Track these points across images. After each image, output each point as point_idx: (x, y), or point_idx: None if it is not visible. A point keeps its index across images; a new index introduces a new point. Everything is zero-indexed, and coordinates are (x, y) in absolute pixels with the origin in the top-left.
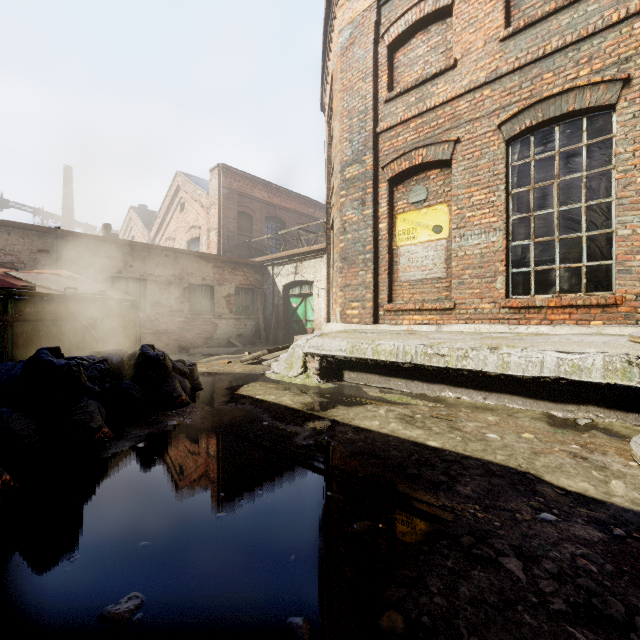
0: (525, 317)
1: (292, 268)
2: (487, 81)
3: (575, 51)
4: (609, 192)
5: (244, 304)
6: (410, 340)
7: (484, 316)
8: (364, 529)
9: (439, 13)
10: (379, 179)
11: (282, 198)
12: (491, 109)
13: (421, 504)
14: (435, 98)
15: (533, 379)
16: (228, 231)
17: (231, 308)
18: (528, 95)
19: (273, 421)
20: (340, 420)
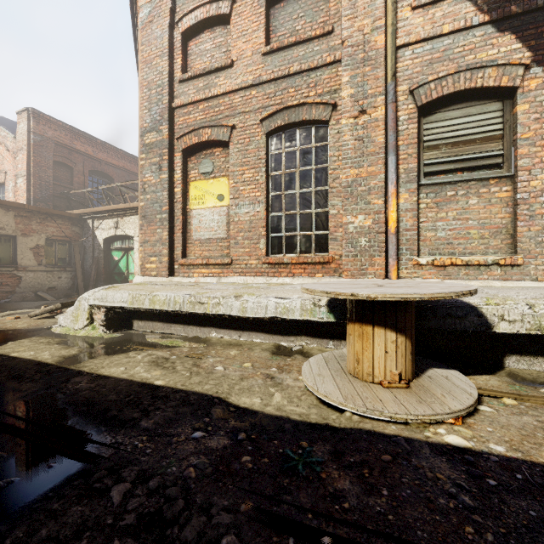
0: (278, 271)
1: (113, 223)
2: (253, 84)
3: (307, 77)
4: (327, 182)
5: (58, 256)
6: (183, 291)
7: (252, 270)
8: (0, 488)
9: (221, 18)
10: (175, 148)
11: (109, 154)
12: (256, 107)
13: (94, 445)
14: (218, 88)
15: (270, 319)
16: (41, 180)
17: (40, 260)
18: (280, 102)
19: (7, 380)
20: (87, 370)
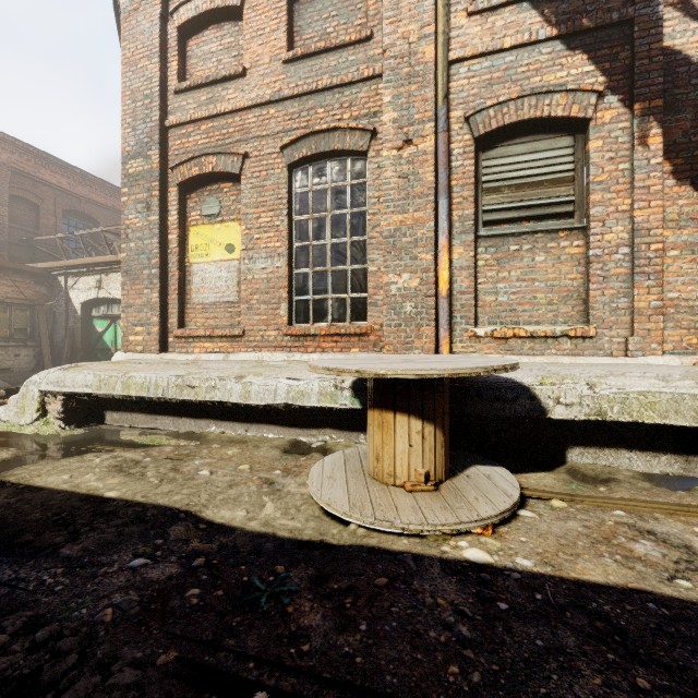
0: (304, 345)
1: (94, 281)
2: (272, 100)
3: (340, 94)
4: (365, 231)
5: (15, 326)
6: (170, 371)
7: (270, 344)
8: None
9: (231, 12)
10: (169, 182)
11: (92, 189)
12: (276, 130)
13: None
14: (226, 103)
15: (286, 407)
16: None
17: None
18: (306, 125)
19: None
20: (14, 480)
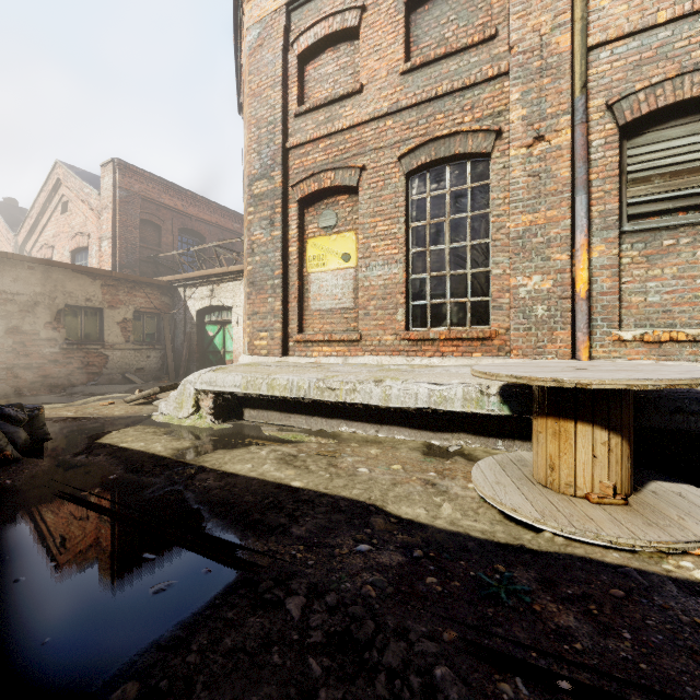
0: (422, 349)
1: (208, 291)
2: (389, 112)
3: (461, 97)
4: (487, 234)
5: (147, 332)
6: (307, 374)
7: (387, 348)
8: (161, 591)
9: (347, 33)
10: (289, 199)
11: (200, 208)
12: (393, 141)
13: (246, 552)
14: (343, 120)
15: (417, 410)
16: (127, 242)
17: (128, 336)
18: (424, 132)
19: (125, 473)
20: (209, 466)
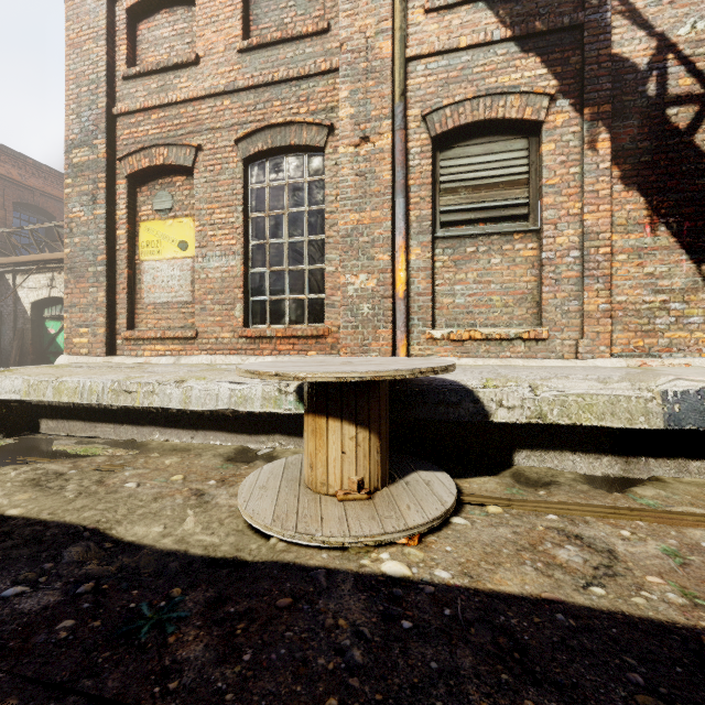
0: (260, 347)
1: (46, 279)
2: (226, 90)
3: (297, 87)
4: (323, 230)
5: None
6: (108, 375)
7: (225, 346)
8: None
9: None
10: (117, 173)
11: (47, 181)
12: (231, 122)
13: None
14: (178, 92)
15: (234, 412)
16: None
17: None
18: (262, 118)
19: None
20: None
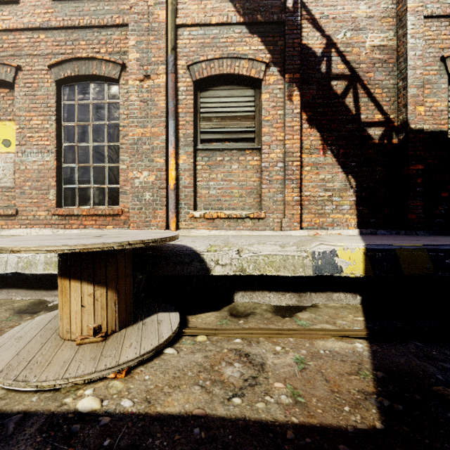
0: (69, 223)
1: None
2: (41, 27)
3: (98, 33)
4: (119, 139)
5: None
6: None
7: (41, 222)
8: None
9: None
10: None
11: None
12: (46, 52)
13: None
14: (1, 22)
15: (32, 273)
16: None
17: None
18: (71, 52)
19: None
20: None
